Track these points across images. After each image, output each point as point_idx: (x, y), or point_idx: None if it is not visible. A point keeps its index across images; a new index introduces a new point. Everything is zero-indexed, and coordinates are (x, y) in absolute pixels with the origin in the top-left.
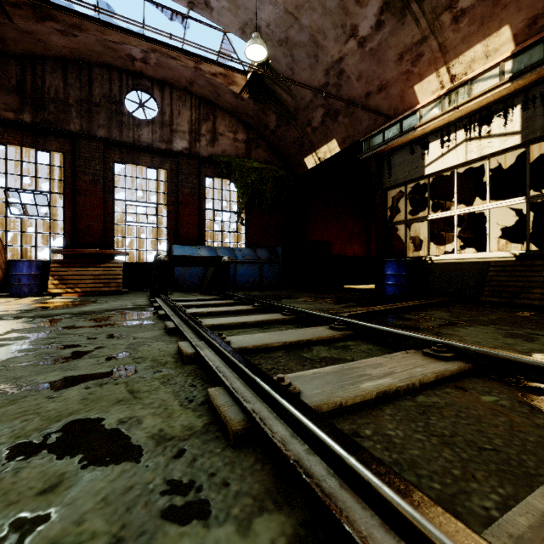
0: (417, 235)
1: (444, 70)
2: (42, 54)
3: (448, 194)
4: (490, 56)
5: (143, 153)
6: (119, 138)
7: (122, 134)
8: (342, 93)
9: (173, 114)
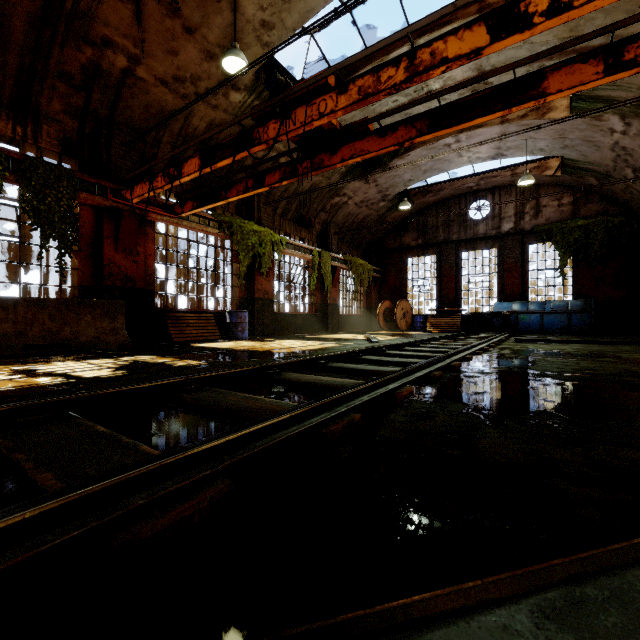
0: None
1: None
2: (426, 206)
3: None
4: None
5: (479, 241)
6: (464, 236)
7: (466, 233)
8: (635, 158)
9: (501, 206)
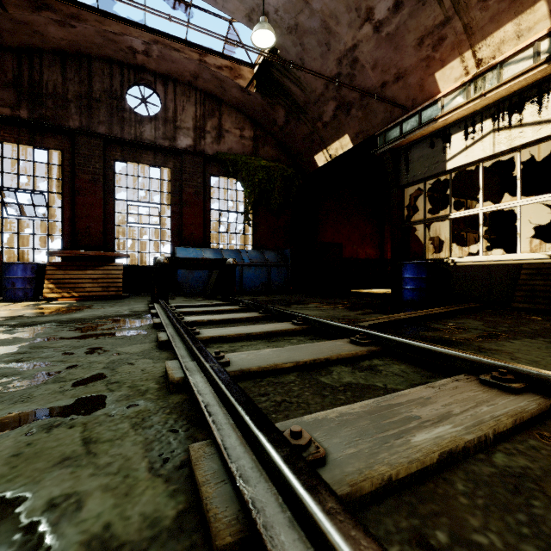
0: (434, 237)
1: (470, 55)
2: (39, 47)
3: (469, 192)
4: (523, 36)
5: (145, 151)
6: (120, 135)
7: (124, 131)
8: (355, 84)
9: (177, 110)
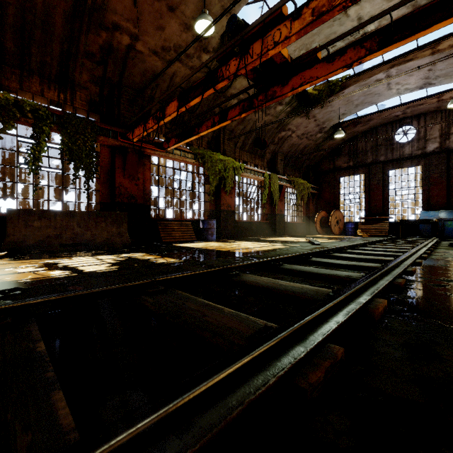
0: None
1: None
2: (356, 135)
3: None
4: None
5: (405, 161)
6: (391, 157)
7: (393, 155)
8: None
9: (426, 130)
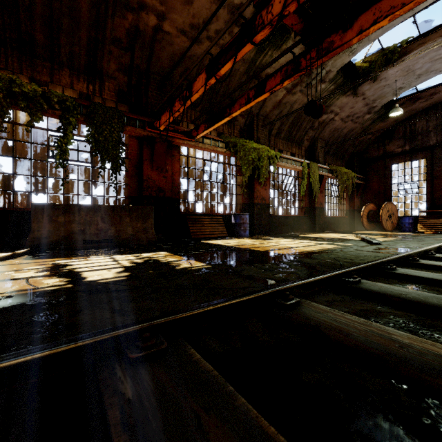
0: None
1: None
2: (414, 114)
3: None
4: None
5: None
6: None
7: None
8: None
9: None
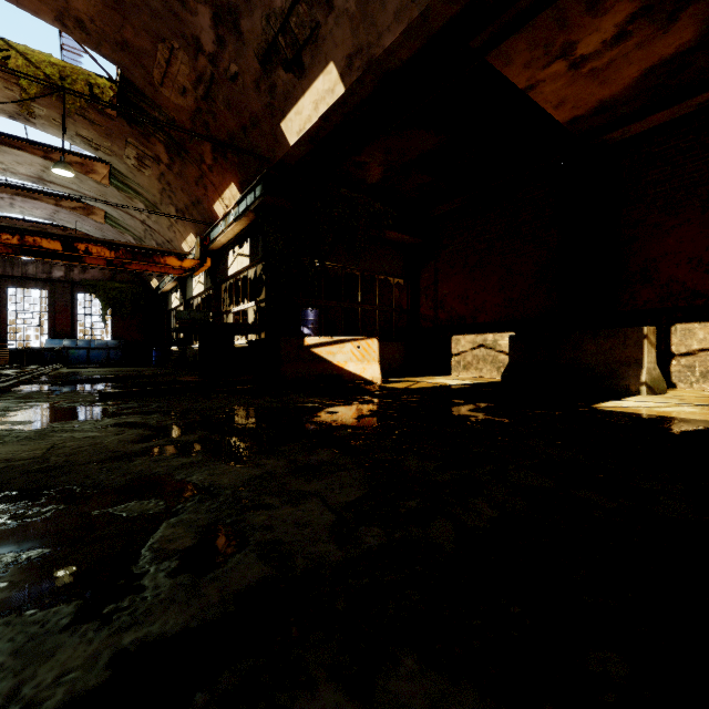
0: None
1: None
2: None
3: None
4: None
5: (29, 281)
6: (12, 273)
7: (14, 270)
8: None
9: None
